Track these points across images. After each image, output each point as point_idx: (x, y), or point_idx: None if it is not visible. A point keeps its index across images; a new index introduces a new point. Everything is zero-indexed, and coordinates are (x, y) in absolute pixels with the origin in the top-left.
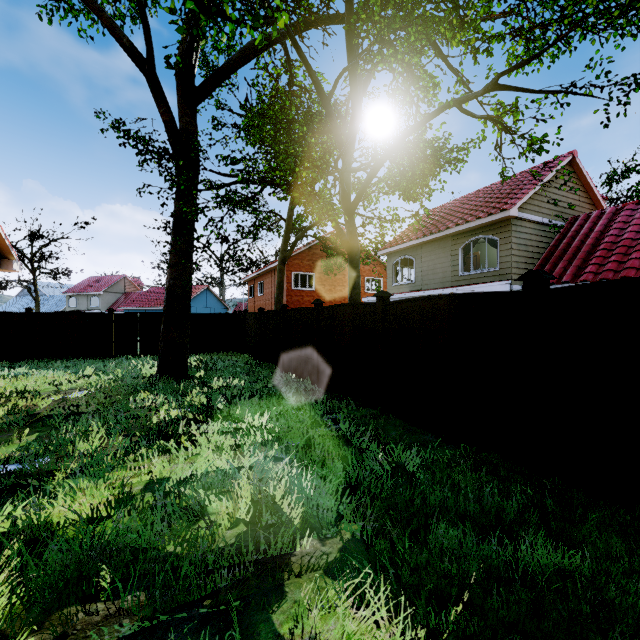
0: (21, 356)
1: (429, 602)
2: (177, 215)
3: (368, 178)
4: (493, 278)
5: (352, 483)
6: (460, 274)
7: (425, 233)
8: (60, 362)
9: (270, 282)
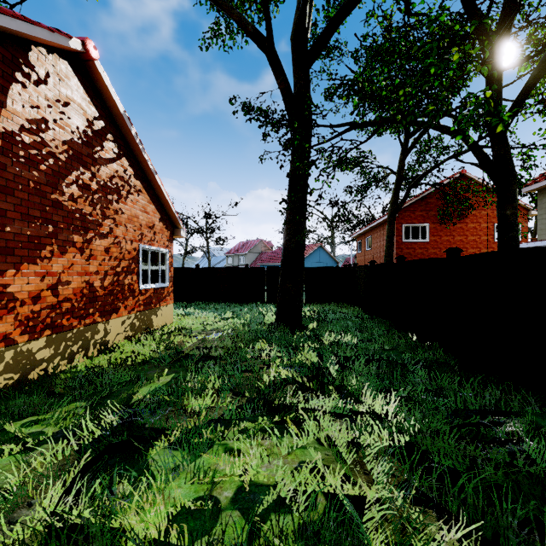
0: (193, 299)
1: None
2: (292, 175)
3: (537, 71)
4: None
5: None
6: None
7: None
8: (213, 305)
9: (378, 236)
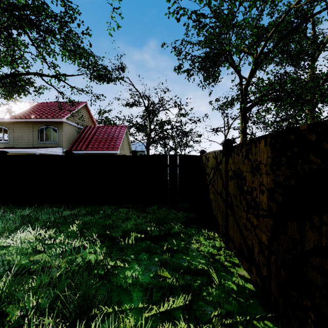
0: None
1: (42, 225)
2: None
3: None
4: (55, 145)
5: (1, 224)
6: (38, 142)
7: (16, 117)
8: None
9: None
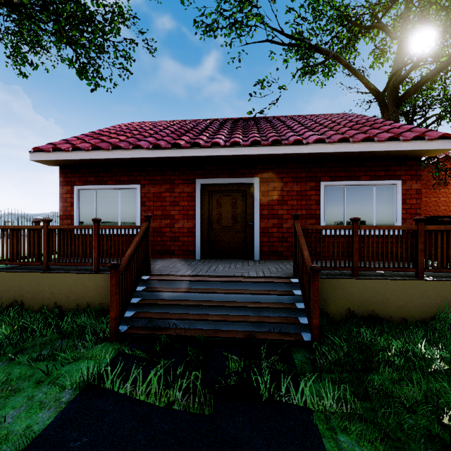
0: None
1: None
2: None
3: None
4: None
5: None
6: None
7: None
8: None
9: None
